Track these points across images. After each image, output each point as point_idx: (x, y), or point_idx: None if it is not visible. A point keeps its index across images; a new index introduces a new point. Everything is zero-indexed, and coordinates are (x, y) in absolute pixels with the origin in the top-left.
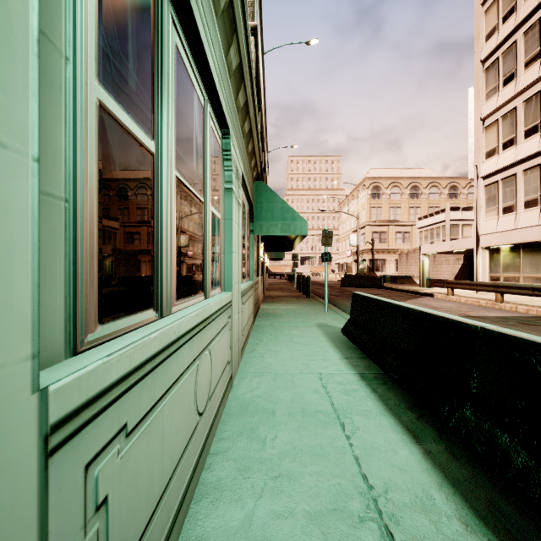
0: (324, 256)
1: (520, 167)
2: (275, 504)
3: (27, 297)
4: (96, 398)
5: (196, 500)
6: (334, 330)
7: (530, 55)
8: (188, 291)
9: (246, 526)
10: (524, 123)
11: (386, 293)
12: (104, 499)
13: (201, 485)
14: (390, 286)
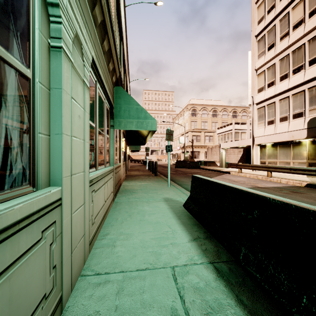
0: (167, 148)
1: (277, 98)
2: None
3: None
4: None
5: None
6: (177, 205)
7: (283, 33)
8: None
9: None
10: (280, 72)
11: (203, 172)
12: None
13: None
14: (203, 167)
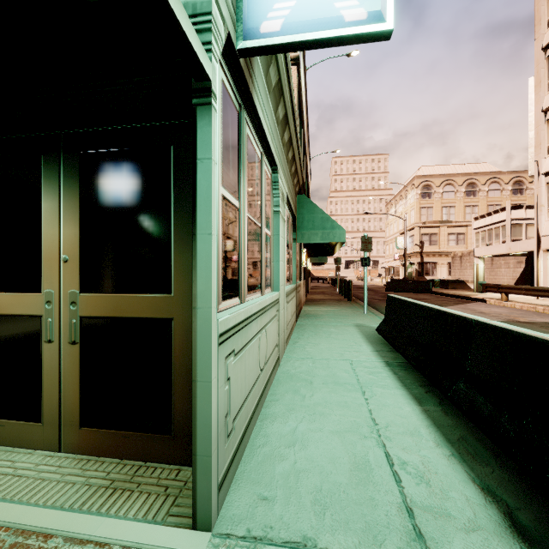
0: (363, 261)
1: None
2: (310, 426)
3: (215, 285)
4: (227, 331)
5: (259, 420)
6: (370, 330)
7: None
8: (253, 289)
9: (291, 433)
10: None
11: (433, 298)
12: (229, 377)
13: (262, 415)
14: (439, 290)
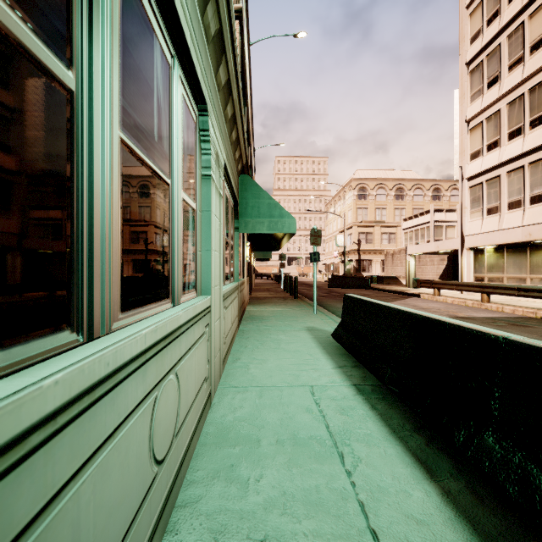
0: (312, 256)
1: (504, 169)
2: None
3: None
4: None
5: None
6: (324, 335)
7: (514, 58)
8: (145, 297)
9: None
10: (508, 126)
11: (374, 294)
12: None
13: None
14: (376, 286)
